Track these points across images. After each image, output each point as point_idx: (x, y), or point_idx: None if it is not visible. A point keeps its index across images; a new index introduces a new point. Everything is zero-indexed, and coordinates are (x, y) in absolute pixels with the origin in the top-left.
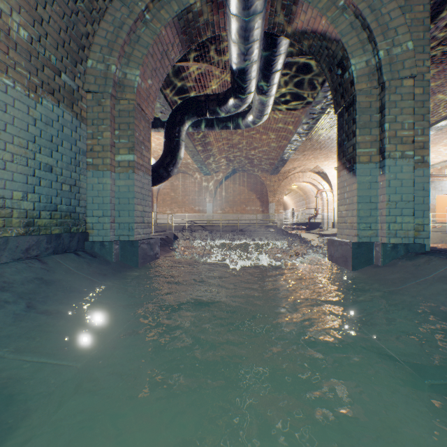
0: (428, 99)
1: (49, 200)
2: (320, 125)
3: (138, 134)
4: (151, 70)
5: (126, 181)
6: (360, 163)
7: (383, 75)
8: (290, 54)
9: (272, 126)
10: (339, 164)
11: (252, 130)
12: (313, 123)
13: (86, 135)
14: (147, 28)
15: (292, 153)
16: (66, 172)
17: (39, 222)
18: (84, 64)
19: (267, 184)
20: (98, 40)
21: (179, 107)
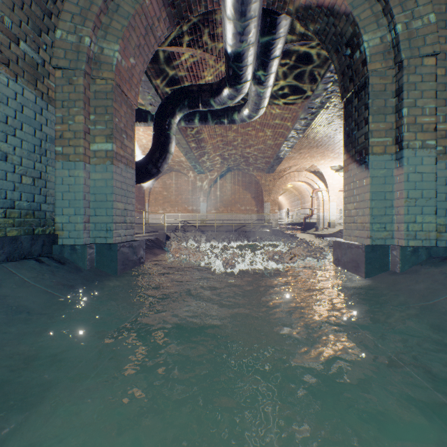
0: None
1: (3, 194)
2: (318, 121)
3: (118, 120)
4: (133, 46)
5: (103, 174)
6: (373, 155)
7: (401, 52)
8: (289, 39)
9: (268, 122)
10: (347, 157)
11: (247, 126)
12: (311, 119)
13: (55, 119)
14: None
15: (288, 151)
16: (26, 162)
17: None
18: (52, 35)
19: (262, 183)
20: (68, 6)
21: (169, 97)
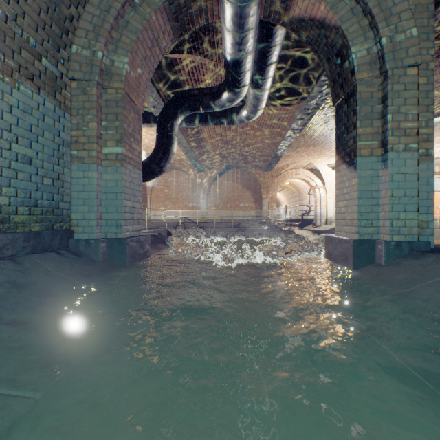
0: (432, 89)
1: (28, 194)
2: (314, 121)
3: (127, 125)
4: (140, 58)
5: (114, 175)
6: (360, 157)
7: (385, 63)
8: (285, 46)
9: (266, 122)
10: (338, 158)
11: (246, 126)
12: (307, 119)
13: (70, 125)
14: (136, 12)
15: (286, 149)
16: (47, 165)
17: (16, 218)
18: (68, 50)
19: (260, 180)
20: (83, 24)
21: (171, 100)
